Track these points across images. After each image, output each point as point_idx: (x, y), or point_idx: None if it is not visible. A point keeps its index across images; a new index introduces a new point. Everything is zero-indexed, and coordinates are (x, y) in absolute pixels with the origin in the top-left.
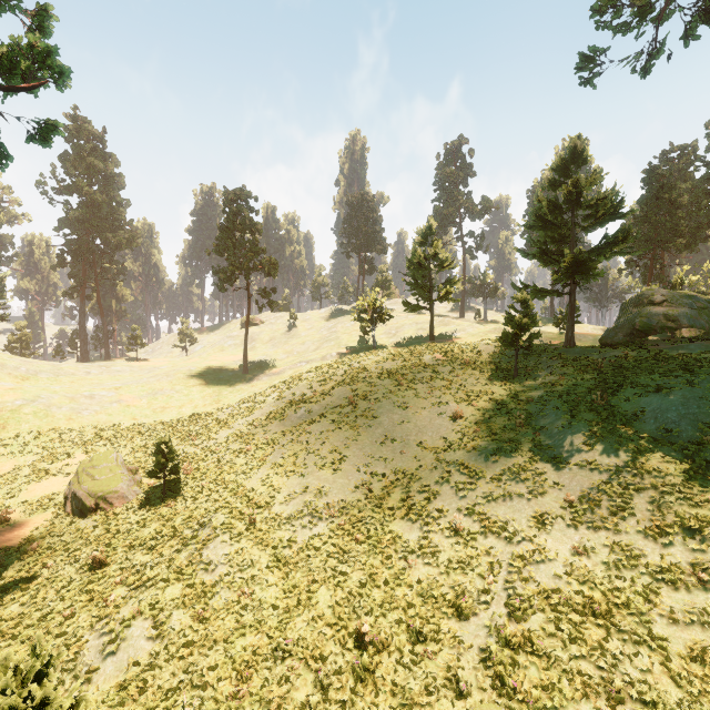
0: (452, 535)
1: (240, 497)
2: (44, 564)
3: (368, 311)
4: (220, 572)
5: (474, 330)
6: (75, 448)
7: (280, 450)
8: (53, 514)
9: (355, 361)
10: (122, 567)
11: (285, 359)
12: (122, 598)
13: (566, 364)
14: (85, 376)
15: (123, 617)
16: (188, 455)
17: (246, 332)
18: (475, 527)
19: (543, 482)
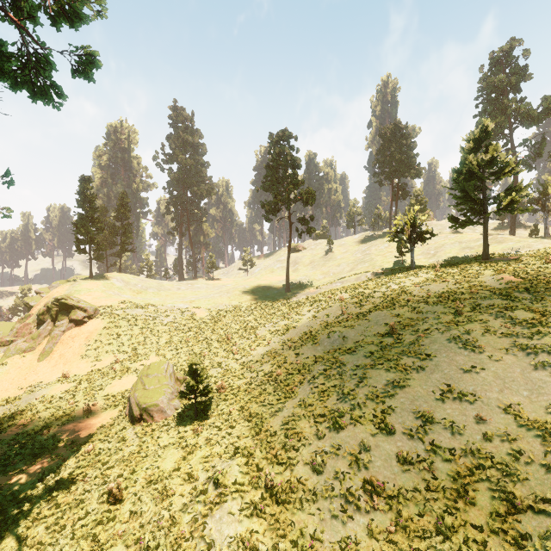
0: None
1: (260, 440)
2: (85, 475)
3: (406, 230)
4: None
5: (545, 245)
6: (152, 351)
7: (309, 382)
8: (118, 412)
9: (393, 282)
10: (131, 510)
11: (322, 280)
12: None
13: None
14: (176, 291)
15: None
16: (228, 369)
17: (288, 256)
18: None
19: None
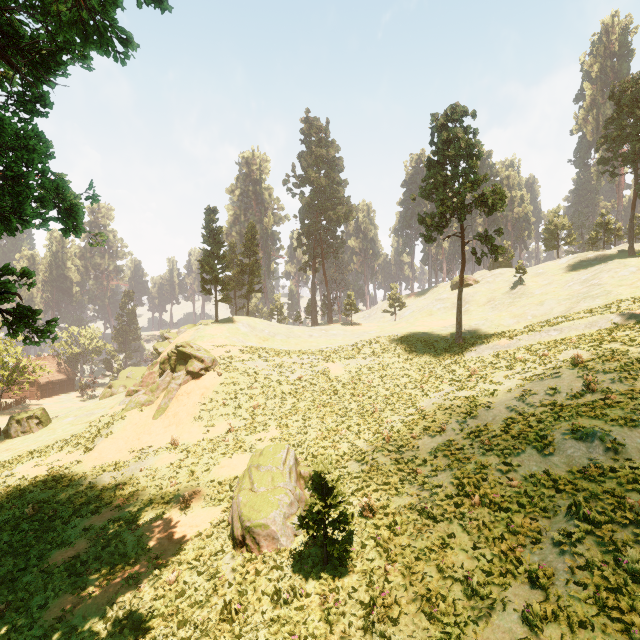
0: None
1: None
2: (152, 639)
3: None
4: None
5: None
6: (273, 419)
7: (559, 548)
8: (221, 513)
9: None
10: None
11: (514, 326)
12: None
13: None
14: (308, 339)
15: None
16: (376, 465)
17: (460, 290)
18: None
19: None
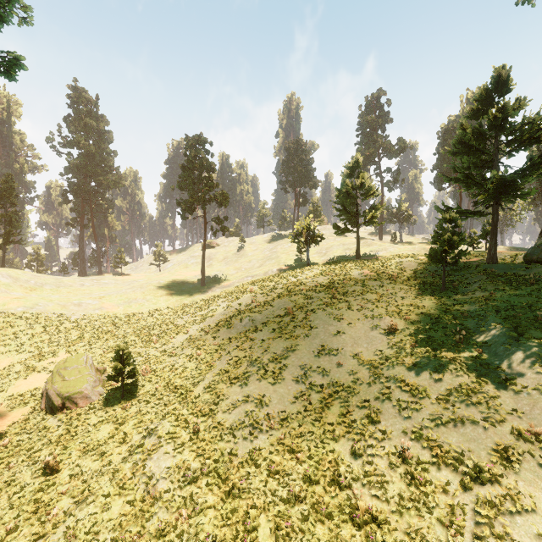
0: (399, 462)
1: (187, 403)
2: (8, 463)
3: (303, 234)
4: (160, 489)
5: (394, 249)
6: (60, 348)
7: (225, 357)
8: (31, 409)
9: (292, 276)
10: (71, 474)
11: (235, 274)
12: (64, 512)
13: (494, 279)
14: (80, 287)
15: (57, 541)
16: (149, 357)
17: (203, 252)
18: (425, 455)
19: (498, 407)
